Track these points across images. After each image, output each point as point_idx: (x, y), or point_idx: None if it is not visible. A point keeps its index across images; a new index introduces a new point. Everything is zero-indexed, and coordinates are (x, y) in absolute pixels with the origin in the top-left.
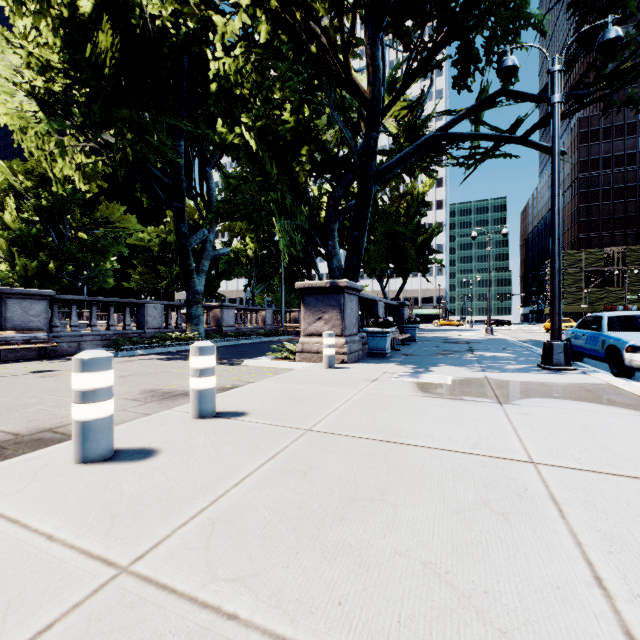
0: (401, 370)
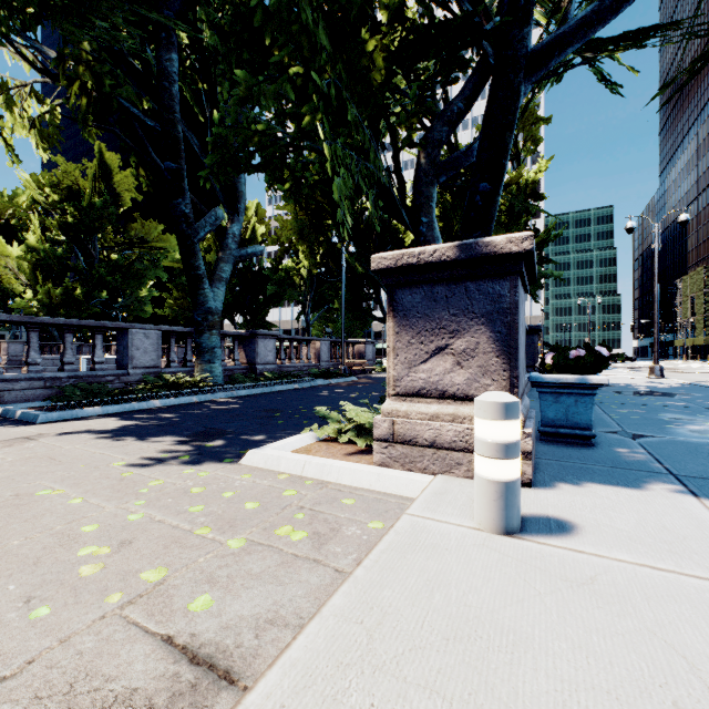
0: None
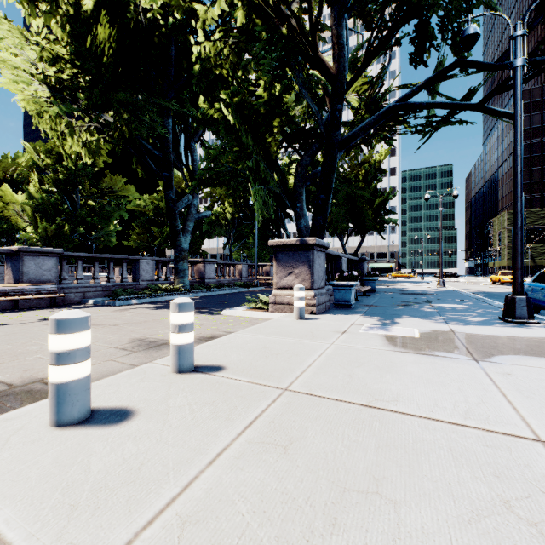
0: (367, 322)
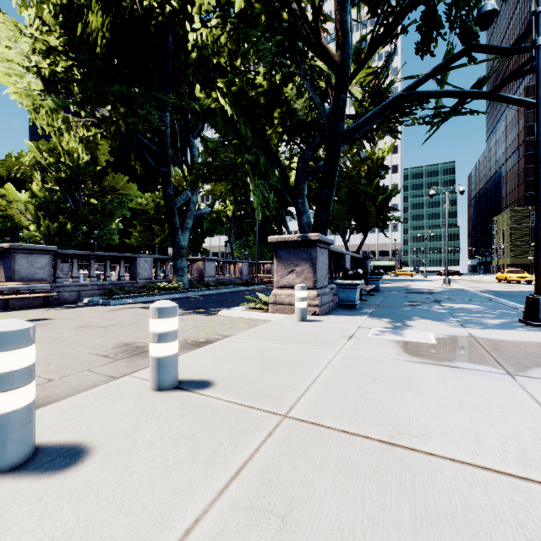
0: (375, 324)
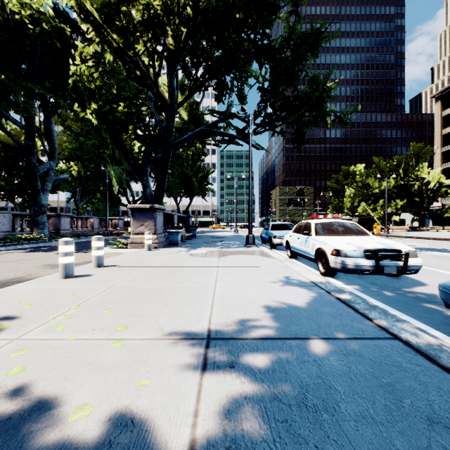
0: (185, 249)
